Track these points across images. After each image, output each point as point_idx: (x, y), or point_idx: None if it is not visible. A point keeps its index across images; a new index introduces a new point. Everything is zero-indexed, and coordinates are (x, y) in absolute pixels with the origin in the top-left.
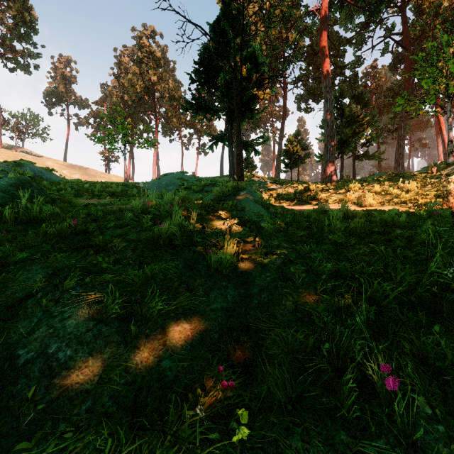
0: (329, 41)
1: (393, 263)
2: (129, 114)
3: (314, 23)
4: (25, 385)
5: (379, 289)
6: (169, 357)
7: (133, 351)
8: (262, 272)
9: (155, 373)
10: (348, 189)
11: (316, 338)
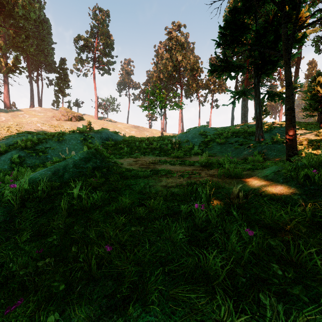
0: None
1: None
2: (163, 87)
3: None
4: None
5: None
6: None
7: None
8: None
9: None
10: None
11: None
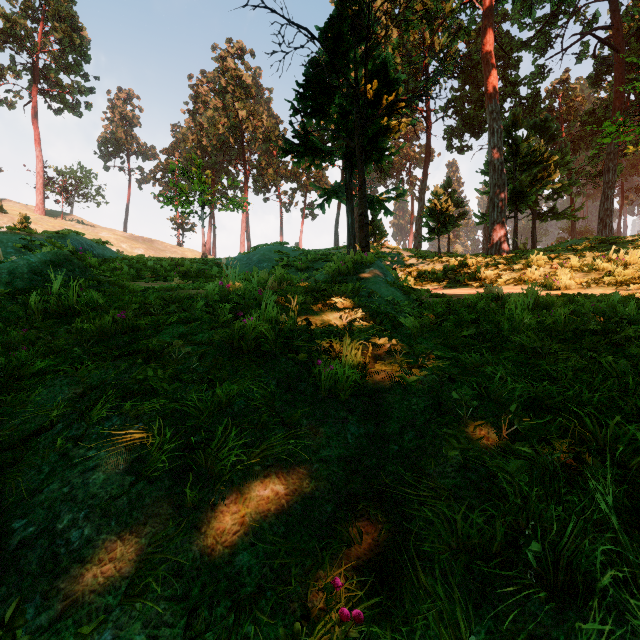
0: (495, 46)
1: (633, 385)
2: (209, 165)
3: (473, 19)
4: (12, 587)
5: (622, 435)
6: (248, 548)
7: (190, 534)
8: (403, 395)
9: (224, 578)
10: (528, 263)
11: (508, 524)
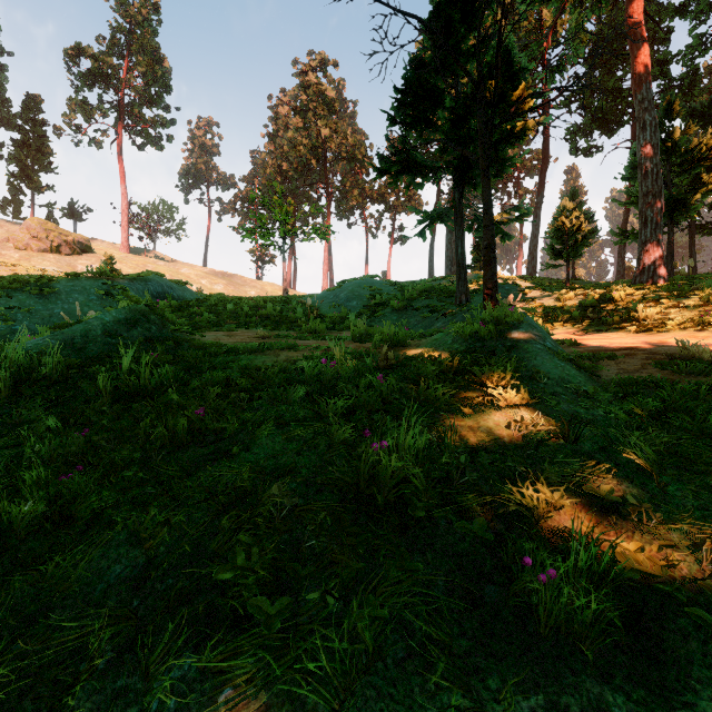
0: None
1: None
2: (289, 191)
3: None
4: None
5: None
6: None
7: None
8: (701, 641)
9: None
10: (708, 297)
11: None
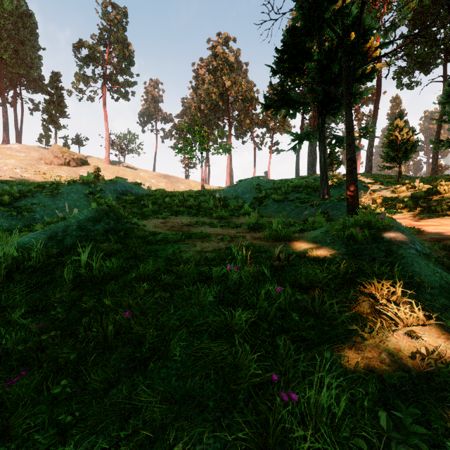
0: None
1: None
2: (205, 122)
3: None
4: None
5: None
6: None
7: None
8: None
9: None
10: None
11: None
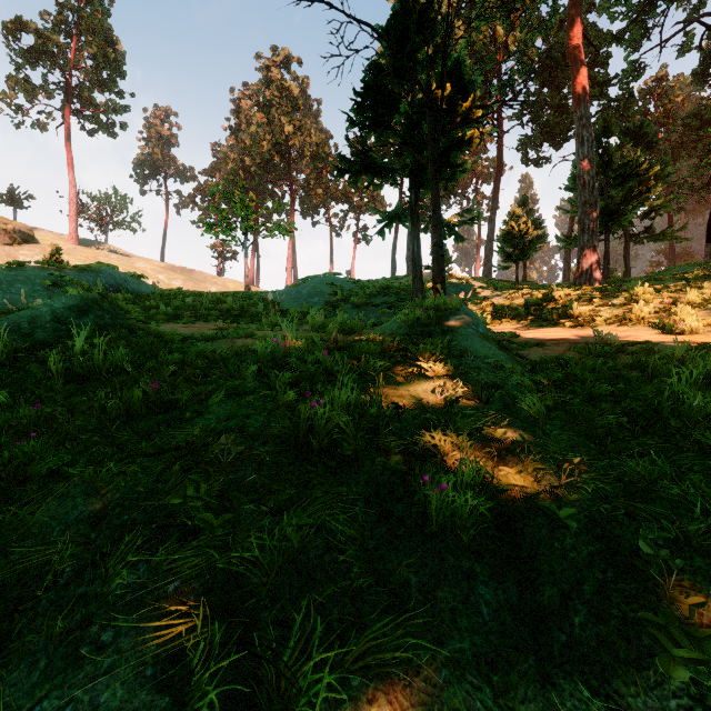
0: None
1: None
2: (252, 186)
3: (557, 9)
4: None
5: None
6: None
7: None
8: (549, 530)
9: None
10: (631, 297)
11: None
